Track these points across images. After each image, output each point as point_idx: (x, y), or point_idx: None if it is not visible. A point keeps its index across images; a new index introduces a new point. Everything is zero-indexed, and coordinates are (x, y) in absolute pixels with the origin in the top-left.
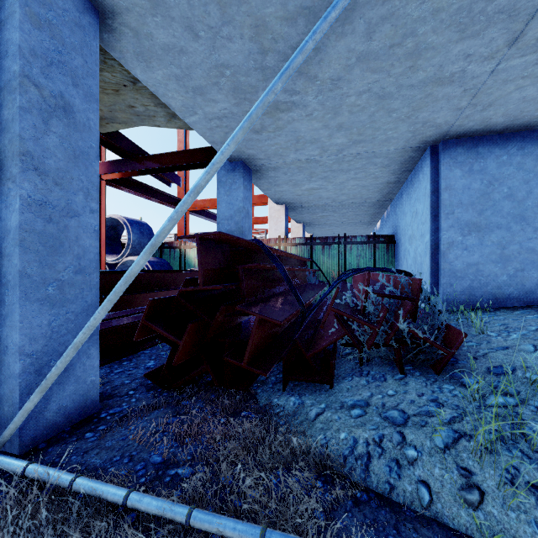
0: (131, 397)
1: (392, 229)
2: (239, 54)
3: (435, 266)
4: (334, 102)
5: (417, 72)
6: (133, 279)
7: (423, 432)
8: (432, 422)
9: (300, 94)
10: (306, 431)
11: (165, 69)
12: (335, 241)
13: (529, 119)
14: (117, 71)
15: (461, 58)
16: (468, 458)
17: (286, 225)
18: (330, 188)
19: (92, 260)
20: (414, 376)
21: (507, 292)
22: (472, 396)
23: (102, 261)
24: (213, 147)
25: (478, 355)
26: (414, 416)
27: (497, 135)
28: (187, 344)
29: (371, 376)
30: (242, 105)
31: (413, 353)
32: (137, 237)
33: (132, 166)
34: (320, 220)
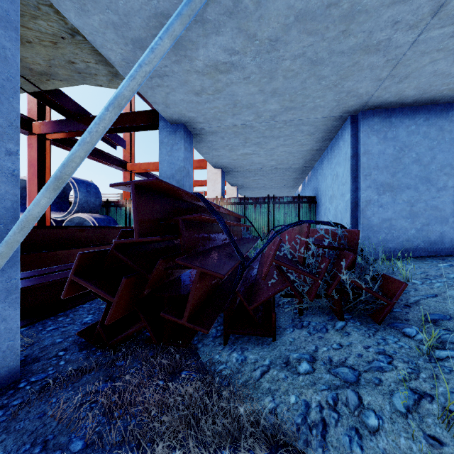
0: (60, 359)
1: (313, 191)
2: (179, 2)
3: (355, 221)
4: (270, 65)
5: (348, 38)
6: (33, 225)
7: (379, 393)
8: (386, 380)
9: (239, 54)
10: (252, 393)
11: (101, 14)
12: (265, 201)
13: (435, 94)
14: (53, 19)
15: (389, 25)
16: (435, 424)
17: (222, 187)
18: (262, 154)
19: (8, 208)
20: (354, 326)
21: (415, 243)
22: (426, 350)
23: (47, 217)
24: (155, 110)
25: (410, 302)
26: (365, 373)
27: (407, 108)
28: (121, 300)
29: (312, 326)
30: (183, 63)
31: (353, 303)
32: (84, 195)
33: (76, 126)
34: (252, 184)
